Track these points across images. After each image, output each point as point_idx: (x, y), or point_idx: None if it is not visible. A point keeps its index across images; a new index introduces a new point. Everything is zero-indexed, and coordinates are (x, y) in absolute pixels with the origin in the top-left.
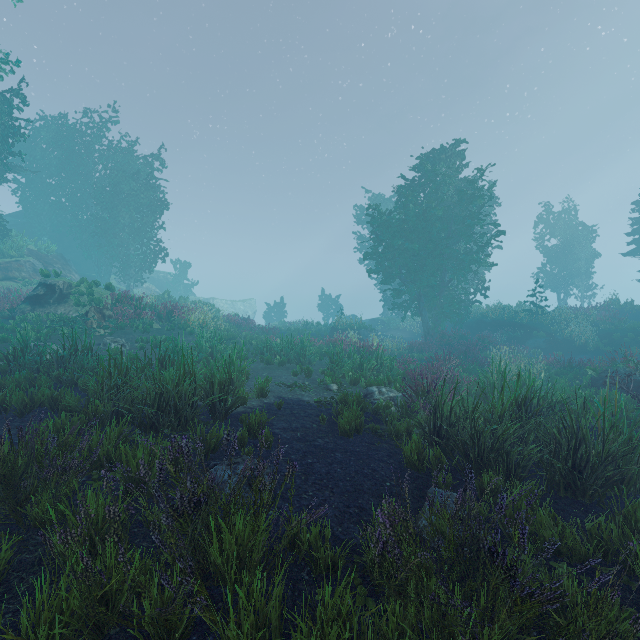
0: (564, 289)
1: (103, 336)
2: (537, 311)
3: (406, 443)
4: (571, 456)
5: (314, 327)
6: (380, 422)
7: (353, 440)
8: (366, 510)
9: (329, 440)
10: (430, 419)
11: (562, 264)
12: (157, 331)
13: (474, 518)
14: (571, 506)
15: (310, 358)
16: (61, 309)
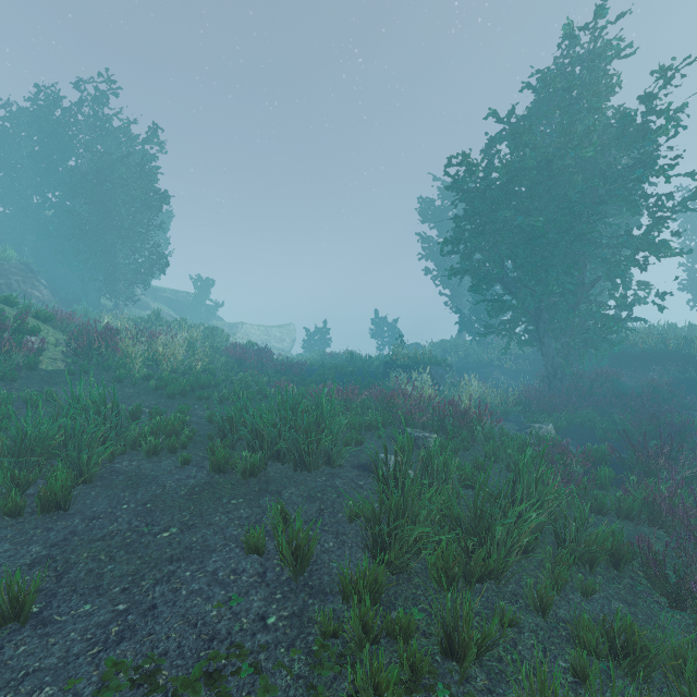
0: None
1: None
2: None
3: None
4: None
5: (362, 361)
6: None
7: None
8: None
9: None
10: None
11: None
12: (43, 376)
13: None
14: None
15: (329, 451)
16: None
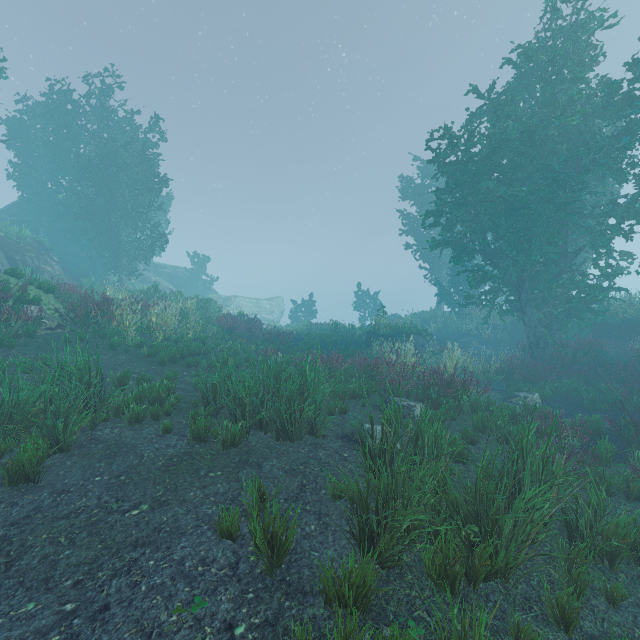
0: None
1: None
2: None
3: None
4: None
5: (345, 331)
6: None
7: None
8: None
9: None
10: None
11: None
12: (41, 344)
13: None
14: None
15: (313, 420)
16: None
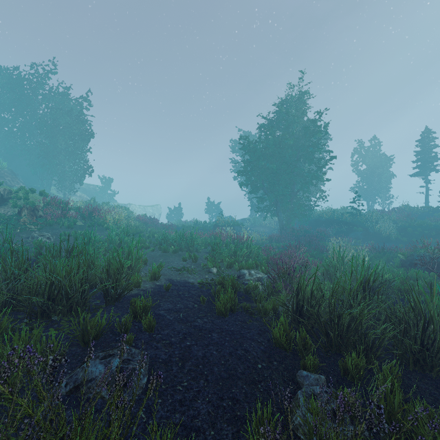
0: (372, 199)
1: (33, 231)
2: (356, 213)
3: (275, 325)
4: (420, 335)
5: (202, 224)
6: (250, 300)
7: (228, 319)
8: (240, 402)
9: (207, 320)
10: (293, 300)
11: (370, 182)
12: (80, 227)
13: (363, 436)
14: (422, 381)
15: (197, 247)
16: (1, 210)
